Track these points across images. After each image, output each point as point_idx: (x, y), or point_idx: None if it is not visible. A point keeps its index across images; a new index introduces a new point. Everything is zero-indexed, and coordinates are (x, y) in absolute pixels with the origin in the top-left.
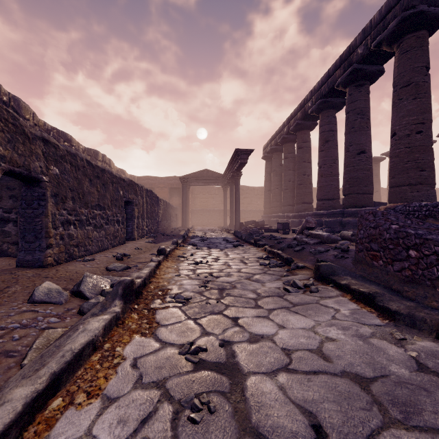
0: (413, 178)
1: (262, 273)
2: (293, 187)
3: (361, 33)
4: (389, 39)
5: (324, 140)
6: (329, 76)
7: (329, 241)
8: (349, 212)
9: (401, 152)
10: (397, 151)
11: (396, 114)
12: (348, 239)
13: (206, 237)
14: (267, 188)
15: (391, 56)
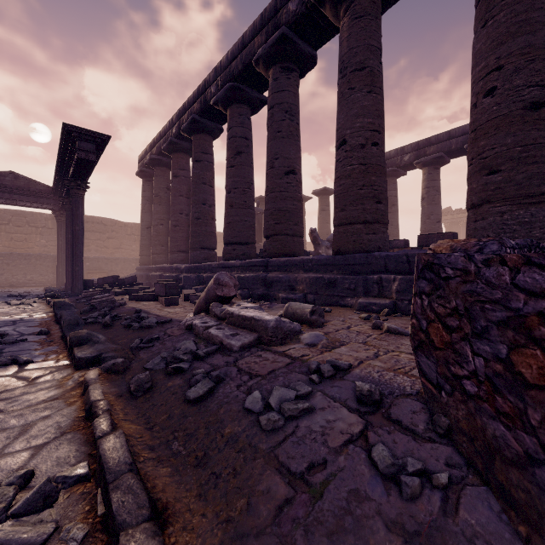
0: (370, 212)
1: None
2: (188, 224)
3: None
4: None
5: (235, 150)
6: (244, 45)
7: (280, 336)
8: (276, 264)
9: (355, 170)
10: (349, 168)
11: (347, 111)
12: (304, 321)
13: None
14: (146, 224)
15: (328, 37)
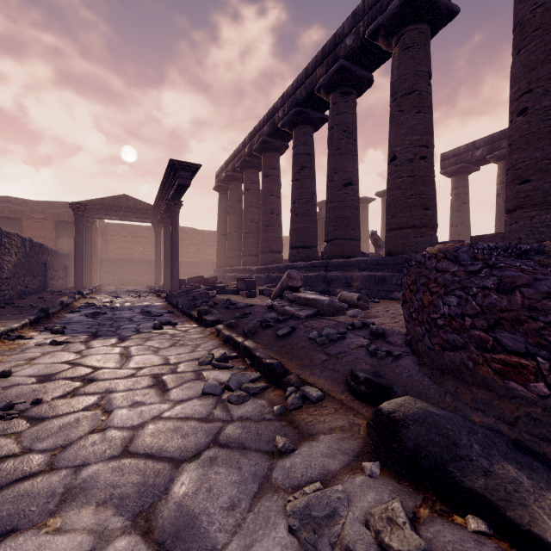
0: (418, 217)
1: (207, 445)
2: (257, 231)
3: (350, 17)
4: (388, 26)
5: (299, 166)
6: (307, 76)
7: (332, 310)
8: (335, 265)
9: (403, 182)
10: (398, 180)
11: (397, 131)
12: (352, 305)
13: (109, 307)
14: (222, 232)
15: (383, 61)
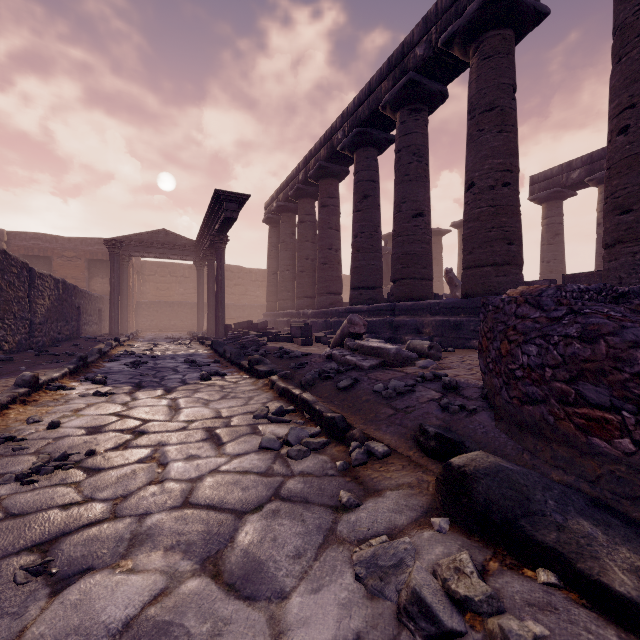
0: (500, 254)
1: (268, 499)
2: (313, 269)
3: (421, 23)
4: (465, 33)
5: (361, 195)
6: (371, 91)
7: (399, 361)
8: (403, 308)
9: (483, 213)
10: (477, 211)
11: (475, 154)
12: (422, 355)
13: (150, 355)
14: (272, 270)
15: (459, 72)
